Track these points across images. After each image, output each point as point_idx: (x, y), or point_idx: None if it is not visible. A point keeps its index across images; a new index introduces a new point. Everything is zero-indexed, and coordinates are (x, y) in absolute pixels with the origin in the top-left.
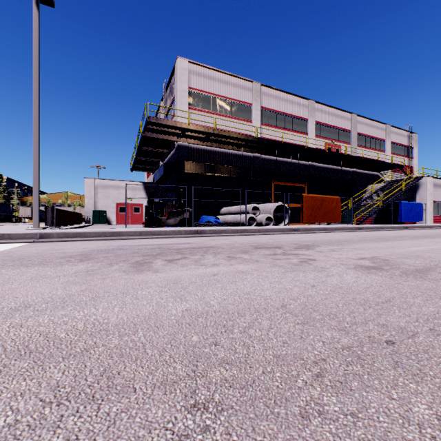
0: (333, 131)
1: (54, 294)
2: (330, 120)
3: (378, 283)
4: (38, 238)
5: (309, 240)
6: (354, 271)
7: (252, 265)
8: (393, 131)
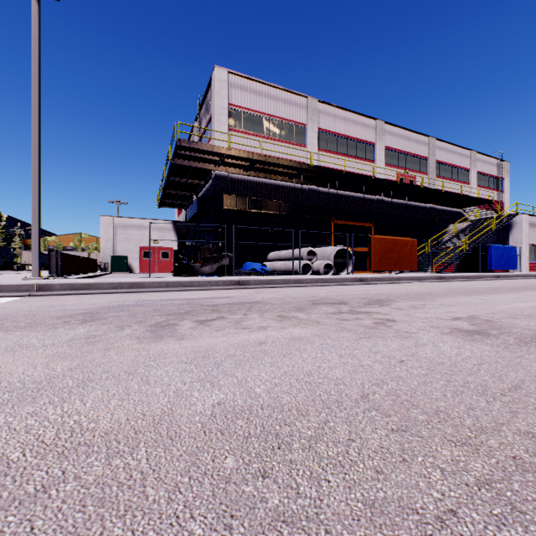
0: (406, 158)
1: (28, 375)
2: (402, 145)
3: (492, 357)
4: (36, 290)
5: (380, 293)
6: (452, 338)
7: (312, 329)
8: (480, 158)
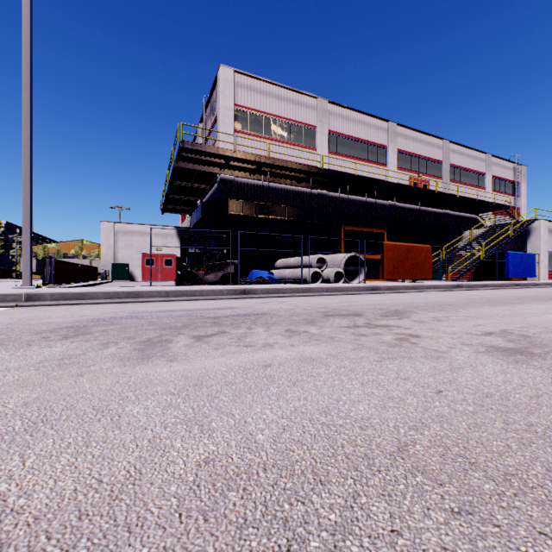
0: (419, 162)
1: None
2: (416, 148)
3: (548, 385)
4: (25, 300)
5: (397, 304)
6: (491, 359)
7: (325, 346)
8: (496, 162)
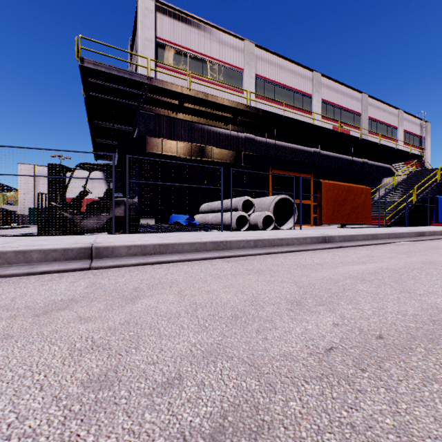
0: (341, 112)
1: None
2: (338, 99)
3: None
4: None
5: None
6: None
7: None
8: (406, 118)
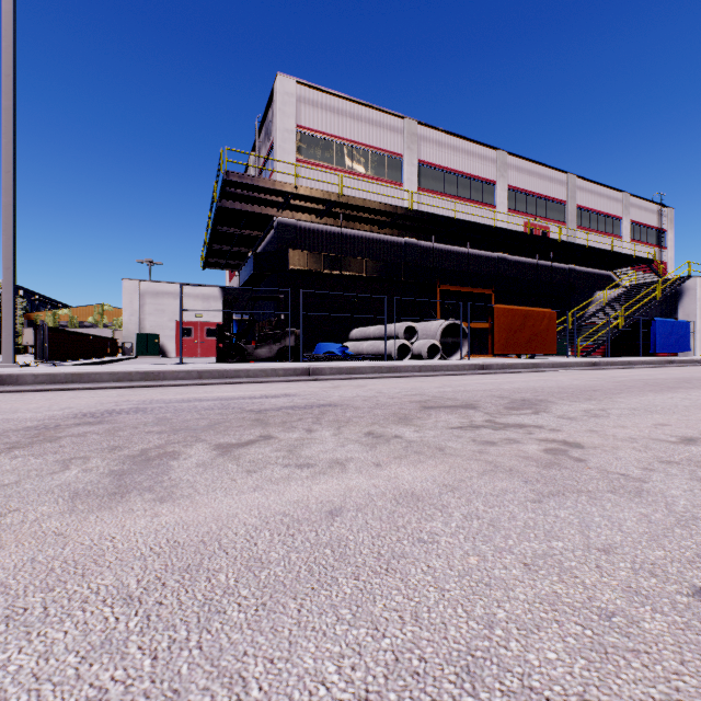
0: (536, 202)
1: None
2: (532, 185)
3: None
4: None
5: (521, 389)
6: None
7: (434, 467)
8: (635, 203)
